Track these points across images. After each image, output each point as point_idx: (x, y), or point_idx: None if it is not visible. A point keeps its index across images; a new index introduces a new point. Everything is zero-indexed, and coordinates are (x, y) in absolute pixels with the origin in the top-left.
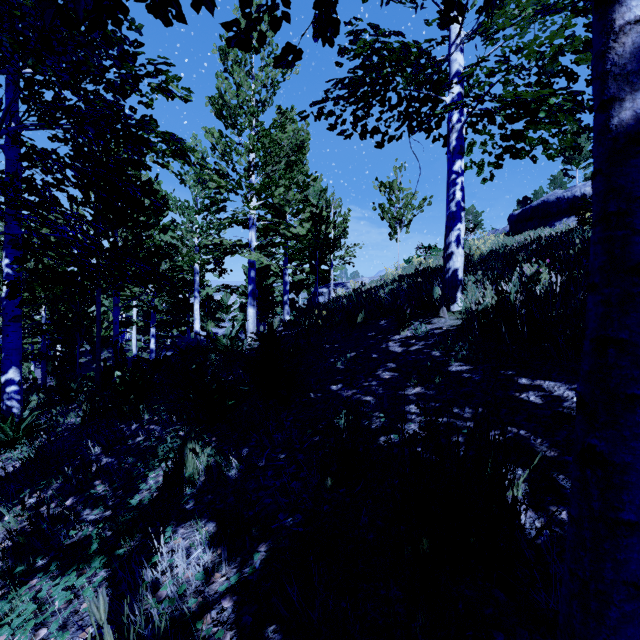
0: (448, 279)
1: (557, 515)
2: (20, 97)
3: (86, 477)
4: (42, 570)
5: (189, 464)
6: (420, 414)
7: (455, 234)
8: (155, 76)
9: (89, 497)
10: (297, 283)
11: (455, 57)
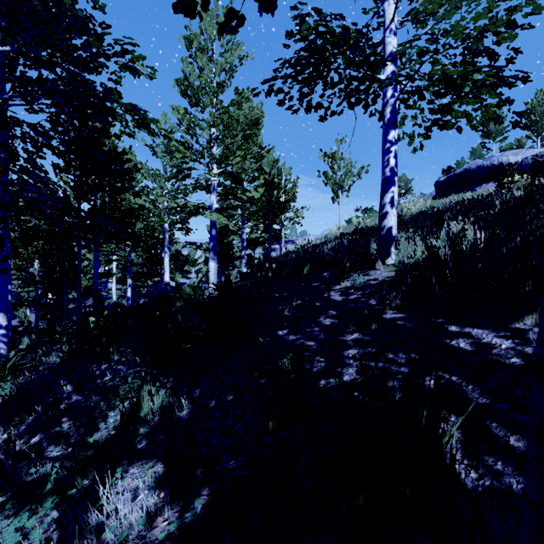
0: (383, 236)
1: (492, 465)
2: (5, 76)
3: (55, 414)
4: (1, 507)
5: (145, 405)
6: (356, 365)
7: (389, 196)
8: (122, 55)
9: (55, 434)
10: (253, 240)
11: (389, 40)
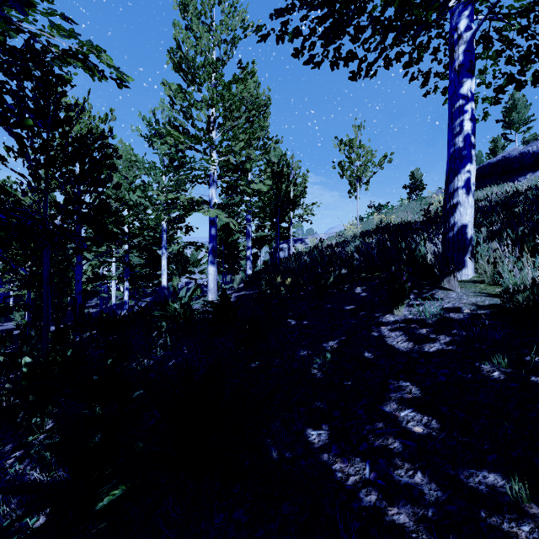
0: (452, 238)
1: None
2: None
3: None
4: None
5: None
6: None
7: (463, 178)
8: None
9: None
10: (259, 239)
11: None
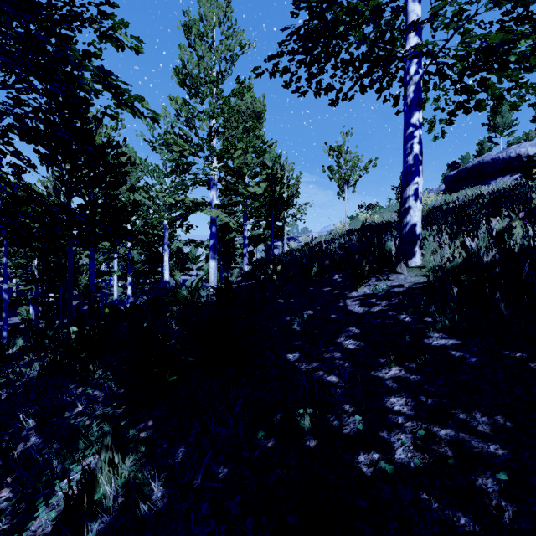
0: (405, 234)
1: None
2: None
3: None
4: None
5: (102, 480)
6: None
7: (413, 188)
8: (101, 21)
9: None
10: (255, 237)
11: (413, 8)
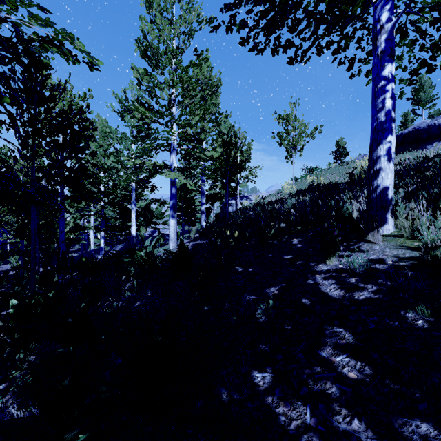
0: (375, 198)
1: None
2: None
3: None
4: None
5: None
6: None
7: (385, 147)
8: None
9: None
10: (212, 196)
11: None
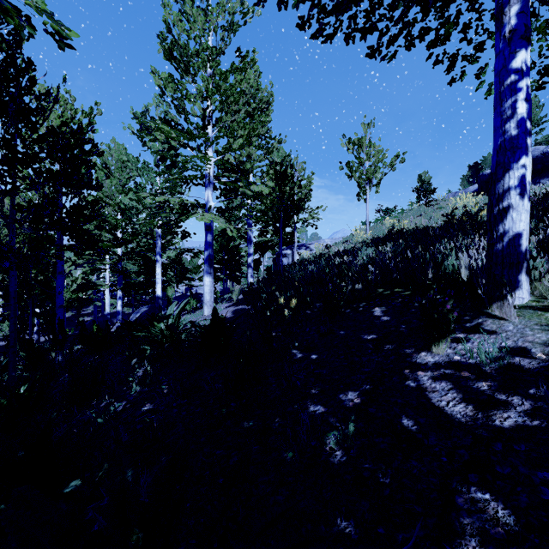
0: (502, 250)
1: None
2: None
3: None
4: None
5: None
6: None
7: (516, 174)
8: None
9: None
10: (262, 244)
11: None
